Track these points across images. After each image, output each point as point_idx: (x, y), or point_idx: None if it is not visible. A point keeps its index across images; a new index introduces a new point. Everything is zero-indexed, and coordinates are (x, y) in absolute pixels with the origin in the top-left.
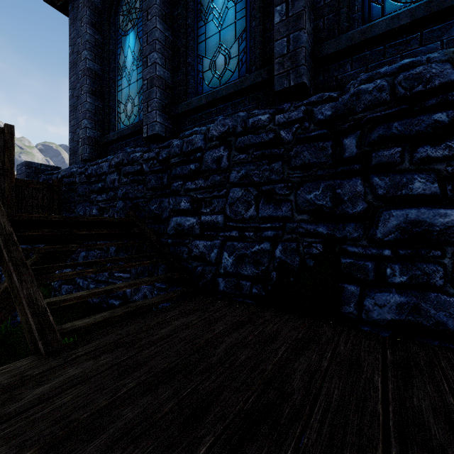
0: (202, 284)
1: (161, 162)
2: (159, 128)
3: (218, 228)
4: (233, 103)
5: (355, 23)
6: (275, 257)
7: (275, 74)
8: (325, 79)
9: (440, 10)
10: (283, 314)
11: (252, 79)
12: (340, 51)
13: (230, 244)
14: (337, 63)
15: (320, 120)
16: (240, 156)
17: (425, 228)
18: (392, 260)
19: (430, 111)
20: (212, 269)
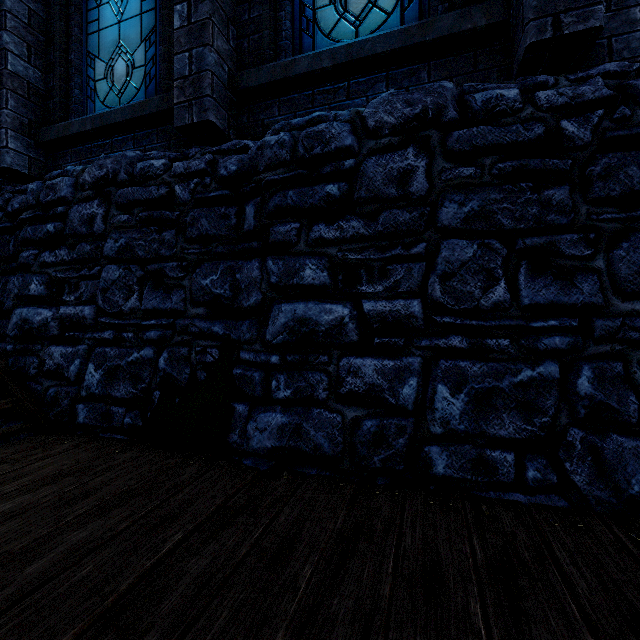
0: (54, 415)
1: (10, 215)
2: (13, 158)
3: (86, 327)
4: (135, 135)
5: (282, 54)
6: (158, 370)
7: (175, 103)
8: (250, 121)
9: (360, 59)
10: (151, 453)
11: (155, 105)
12: (261, 86)
13: (101, 351)
14: (263, 102)
15: (222, 176)
16: (121, 217)
17: (312, 328)
18: (282, 369)
19: (327, 181)
20: (70, 390)
